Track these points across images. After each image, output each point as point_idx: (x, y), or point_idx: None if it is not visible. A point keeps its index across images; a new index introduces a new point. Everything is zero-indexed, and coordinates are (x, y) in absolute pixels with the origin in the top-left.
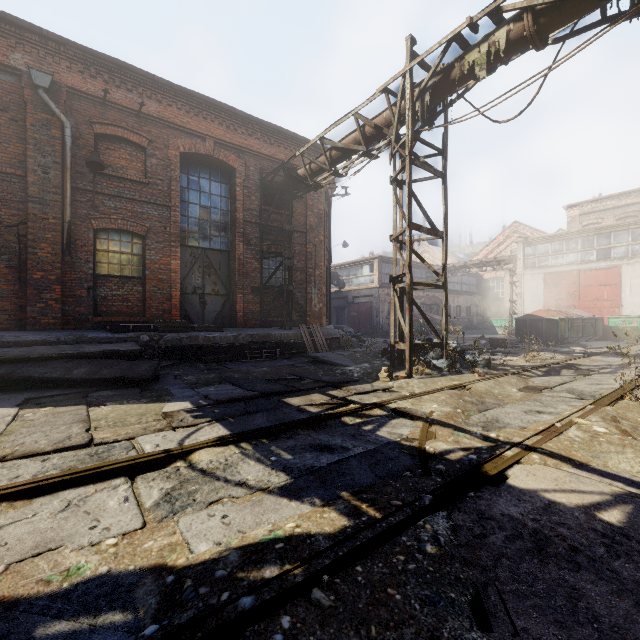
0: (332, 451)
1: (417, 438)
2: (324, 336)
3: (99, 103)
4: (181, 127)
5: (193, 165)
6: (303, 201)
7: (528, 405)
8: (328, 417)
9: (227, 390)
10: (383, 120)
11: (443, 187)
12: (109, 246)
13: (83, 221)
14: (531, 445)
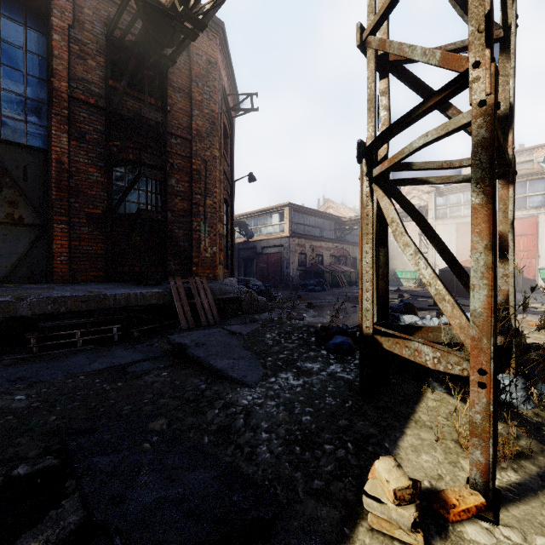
0: None
1: None
2: (214, 295)
3: None
4: None
5: None
6: (186, 93)
7: None
8: None
9: None
10: None
11: None
12: None
13: None
14: None
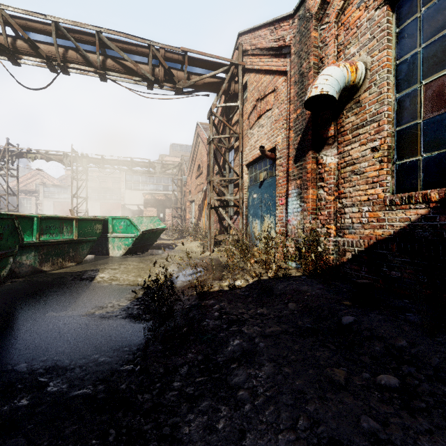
0: None
1: None
2: None
3: None
4: None
5: None
6: None
7: None
8: None
9: None
10: None
11: (17, 181)
12: None
13: None
14: None
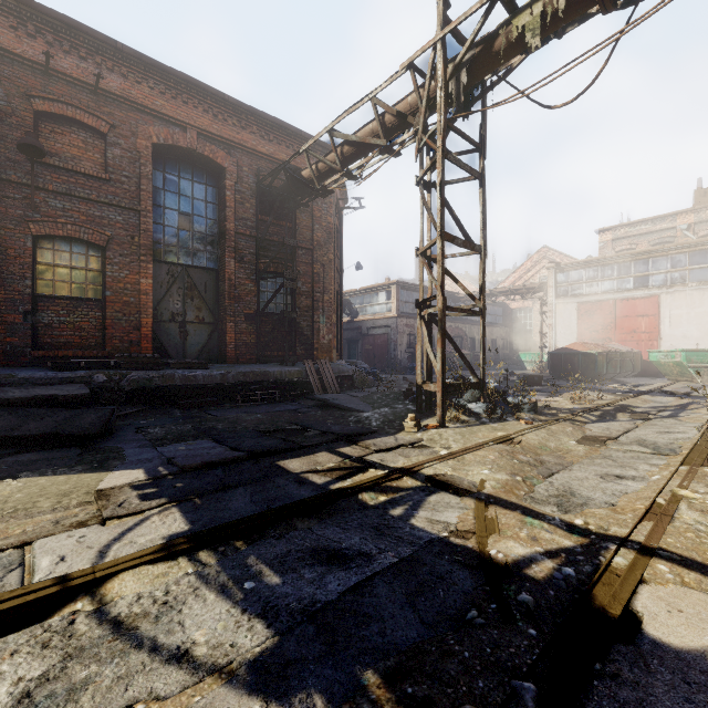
0: (346, 563)
1: (471, 530)
2: (334, 373)
3: (40, 71)
4: (154, 111)
5: (171, 161)
6: (309, 212)
7: (600, 465)
8: (339, 496)
9: (203, 449)
10: (407, 106)
11: (481, 191)
12: (55, 258)
13: (17, 224)
14: (645, 543)
